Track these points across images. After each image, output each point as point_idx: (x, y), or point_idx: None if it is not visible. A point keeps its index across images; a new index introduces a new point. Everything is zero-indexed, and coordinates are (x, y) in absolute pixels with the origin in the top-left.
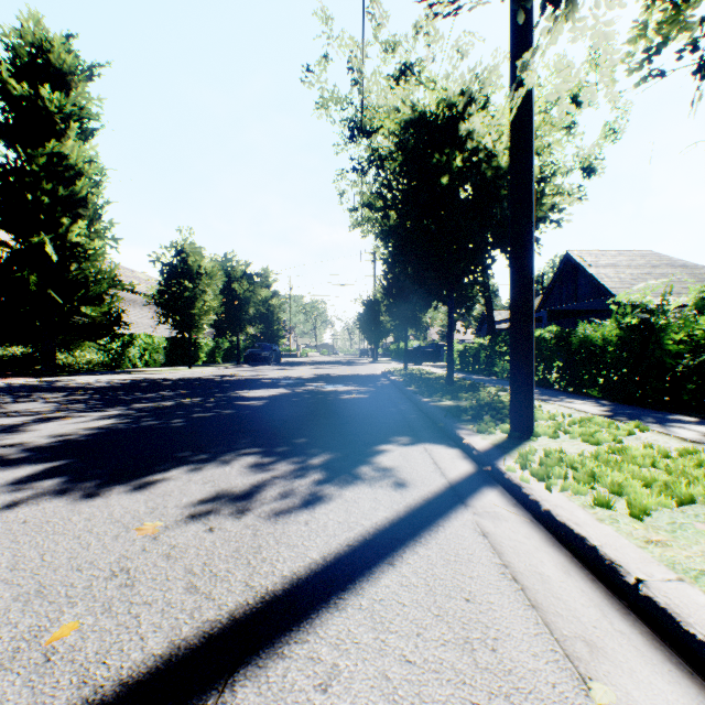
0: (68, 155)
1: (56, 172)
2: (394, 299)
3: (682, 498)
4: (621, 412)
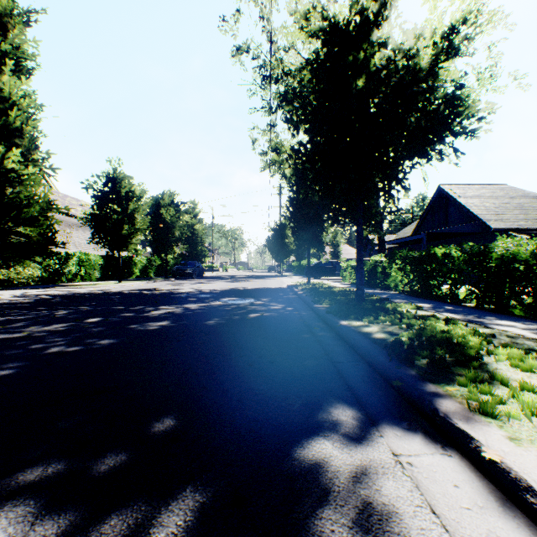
0: (3, 89)
1: None
2: (299, 221)
3: None
4: None
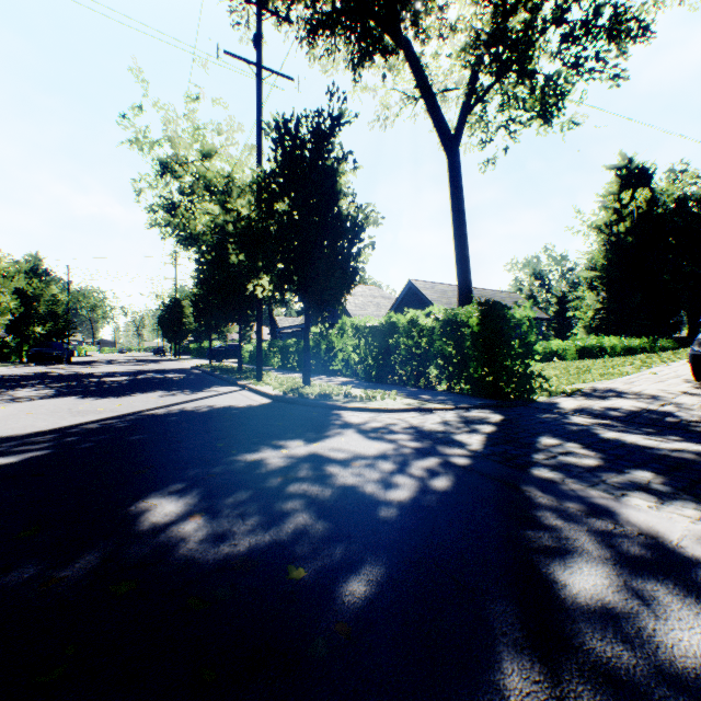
0: None
1: None
2: (202, 311)
3: (283, 384)
4: None
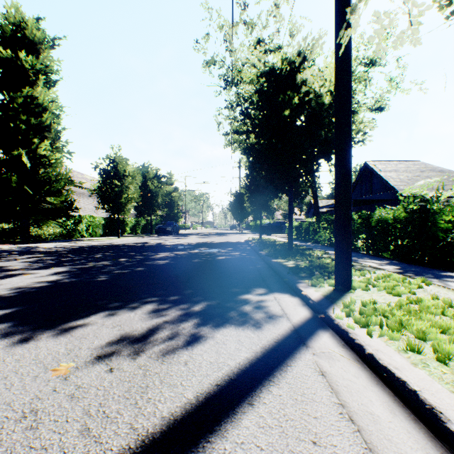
0: (38, 97)
1: (30, 108)
2: (253, 192)
3: None
4: (409, 270)
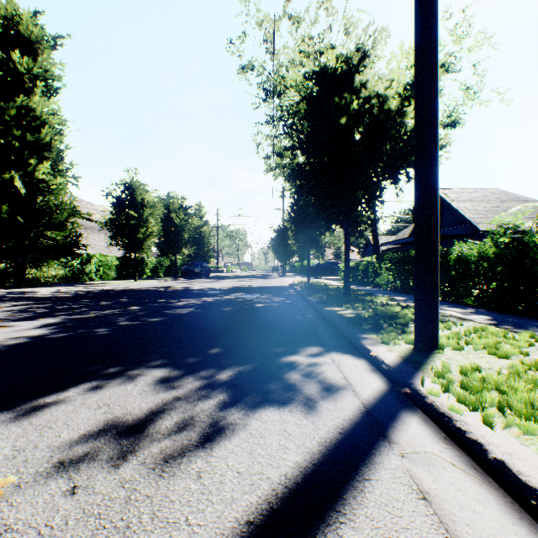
0: (35, 108)
1: (25, 122)
2: (299, 225)
3: None
4: (504, 320)
